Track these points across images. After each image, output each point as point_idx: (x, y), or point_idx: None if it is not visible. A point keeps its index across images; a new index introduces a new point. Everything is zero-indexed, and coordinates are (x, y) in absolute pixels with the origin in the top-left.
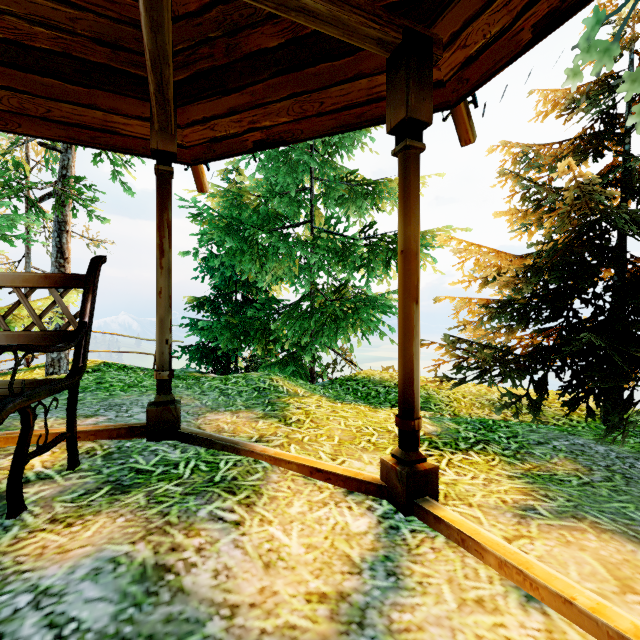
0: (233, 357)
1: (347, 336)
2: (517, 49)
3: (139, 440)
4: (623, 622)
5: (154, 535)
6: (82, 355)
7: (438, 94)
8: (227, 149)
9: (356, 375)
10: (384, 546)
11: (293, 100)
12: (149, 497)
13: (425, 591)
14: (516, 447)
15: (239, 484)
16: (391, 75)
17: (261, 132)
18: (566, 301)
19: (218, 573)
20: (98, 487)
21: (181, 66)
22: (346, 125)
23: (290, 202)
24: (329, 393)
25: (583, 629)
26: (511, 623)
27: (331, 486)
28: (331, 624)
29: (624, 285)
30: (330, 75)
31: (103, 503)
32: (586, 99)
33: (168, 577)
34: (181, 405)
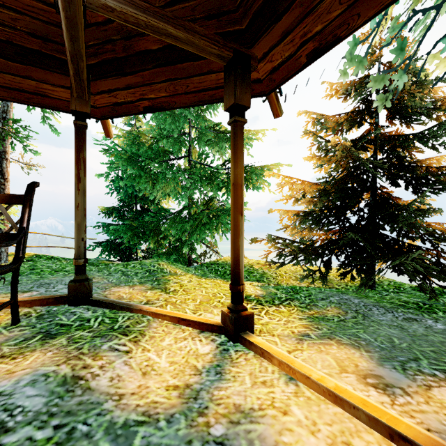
0: (134, 249)
1: (212, 234)
2: (299, 66)
3: (62, 306)
4: (331, 383)
5: (72, 360)
6: (22, 249)
7: (258, 86)
8: (125, 110)
9: (218, 260)
10: (217, 360)
11: (169, 83)
12: (69, 340)
13: (235, 380)
14: (308, 302)
15: (130, 330)
16: (227, 76)
17: (148, 101)
18: (344, 212)
19: (113, 379)
20: (33, 336)
21: (93, 55)
22: (203, 101)
23: (174, 142)
24: (198, 272)
25: (314, 390)
26: (277, 391)
27: (190, 329)
28: (178, 399)
29: (374, 203)
30: (192, 70)
31: (37, 345)
32: (355, 89)
33: (81, 382)
34: (93, 282)
